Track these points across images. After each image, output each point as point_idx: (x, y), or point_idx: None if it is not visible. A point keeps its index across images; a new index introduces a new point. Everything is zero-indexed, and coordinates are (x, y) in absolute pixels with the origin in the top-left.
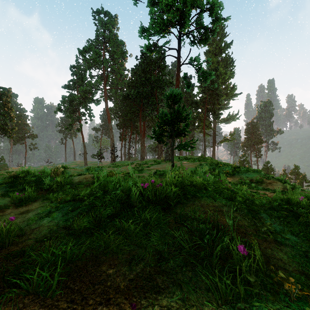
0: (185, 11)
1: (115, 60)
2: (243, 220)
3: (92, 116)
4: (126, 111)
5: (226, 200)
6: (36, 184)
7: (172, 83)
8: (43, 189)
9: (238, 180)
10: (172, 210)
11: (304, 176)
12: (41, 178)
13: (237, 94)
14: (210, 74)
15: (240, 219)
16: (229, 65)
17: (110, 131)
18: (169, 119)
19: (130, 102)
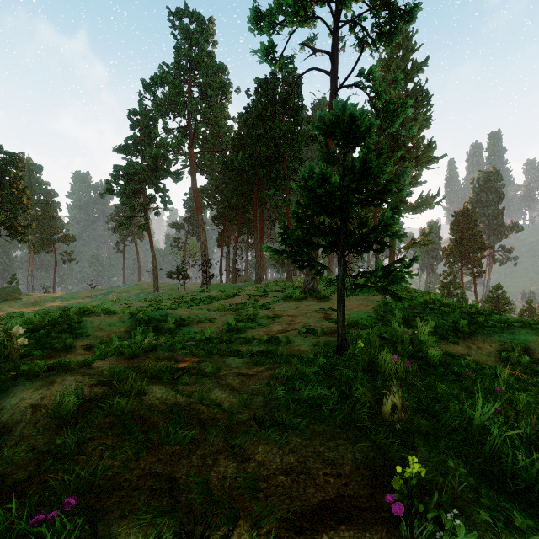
0: None
1: (209, 100)
2: None
3: (168, 201)
4: (230, 193)
5: None
6: None
7: (315, 137)
8: None
9: (490, 351)
10: None
11: None
12: None
13: (437, 157)
14: (404, 106)
15: None
16: (422, 103)
17: (200, 228)
18: (337, 192)
19: (235, 176)
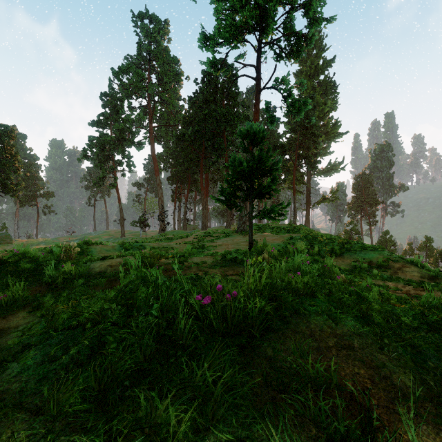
0: (268, 8)
1: (165, 85)
2: (400, 372)
3: (132, 165)
4: (181, 159)
5: (353, 319)
6: (33, 274)
7: (248, 117)
8: (44, 283)
9: (349, 263)
10: (258, 349)
11: (440, 253)
12: (43, 263)
13: (342, 133)
14: (305, 103)
15: (392, 370)
16: (330, 91)
17: (158, 187)
18: (246, 170)
19: (186, 146)
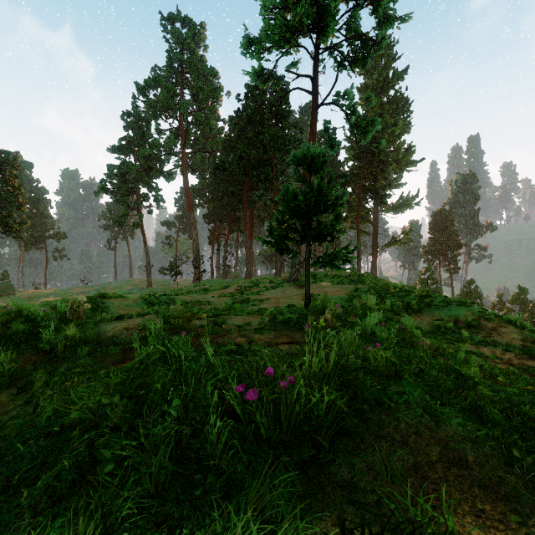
0: (328, 3)
1: (200, 102)
2: None
3: (161, 200)
4: (220, 192)
5: (459, 414)
6: (29, 338)
7: (301, 141)
8: (40, 351)
9: (430, 321)
10: (327, 467)
11: None
12: (41, 325)
13: (416, 161)
14: (374, 123)
15: (532, 504)
16: (402, 109)
17: (192, 226)
18: (302, 205)
19: (226, 177)
